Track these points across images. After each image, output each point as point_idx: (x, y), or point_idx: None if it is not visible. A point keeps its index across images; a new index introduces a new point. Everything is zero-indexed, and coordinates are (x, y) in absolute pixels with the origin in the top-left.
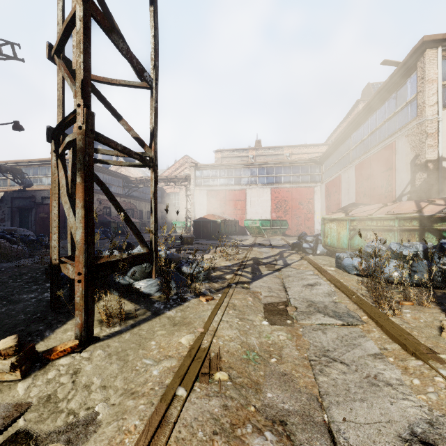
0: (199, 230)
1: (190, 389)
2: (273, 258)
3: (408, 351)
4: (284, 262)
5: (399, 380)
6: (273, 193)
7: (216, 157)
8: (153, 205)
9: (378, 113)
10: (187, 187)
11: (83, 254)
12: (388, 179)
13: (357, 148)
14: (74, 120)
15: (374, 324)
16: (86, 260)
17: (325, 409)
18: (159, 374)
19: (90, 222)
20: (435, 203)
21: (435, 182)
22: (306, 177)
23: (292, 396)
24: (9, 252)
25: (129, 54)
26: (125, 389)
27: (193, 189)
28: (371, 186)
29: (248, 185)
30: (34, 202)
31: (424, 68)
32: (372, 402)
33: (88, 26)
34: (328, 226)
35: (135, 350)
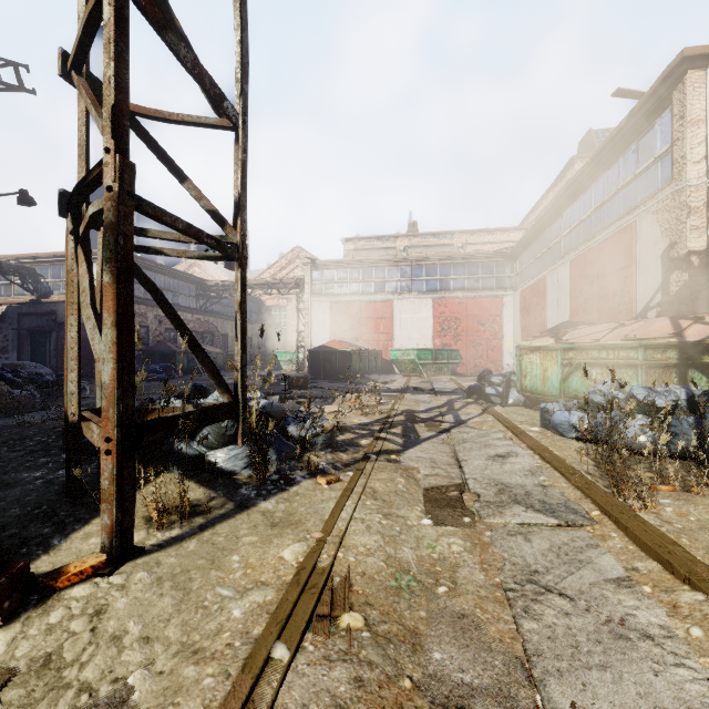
0: (318, 365)
1: (296, 646)
2: (438, 412)
3: (675, 575)
4: (456, 418)
5: (665, 629)
6: (437, 306)
7: (345, 250)
8: (239, 323)
9: (608, 176)
10: (298, 296)
11: (114, 405)
12: (624, 283)
13: (573, 234)
14: (101, 178)
15: (612, 525)
16: (120, 417)
17: (538, 684)
18: (243, 616)
19: (128, 351)
20: (705, 322)
21: (702, 288)
22: (489, 281)
23: (477, 657)
24: (8, 401)
25: (197, 68)
26: (182, 643)
27: (308, 300)
28: (596, 294)
29: (396, 294)
30: (54, 321)
31: (685, 101)
32: (621, 671)
33: (123, 15)
34: (527, 359)
35: (204, 570)
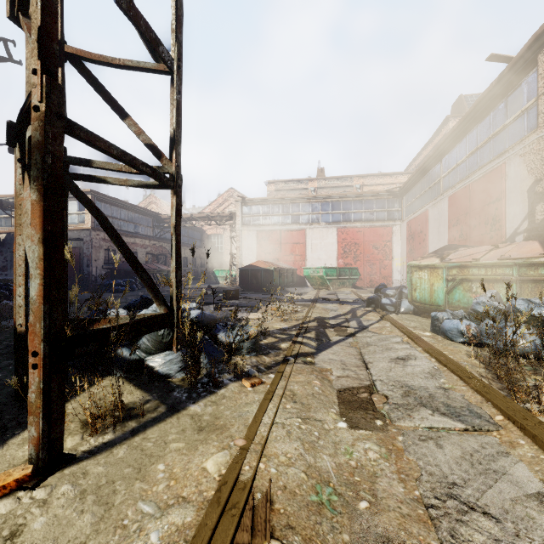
0: (247, 280)
1: None
2: (343, 318)
3: None
4: (359, 323)
5: None
6: (340, 234)
7: (268, 190)
8: (174, 243)
9: (480, 127)
10: (232, 227)
11: (41, 320)
12: (495, 213)
13: (451, 175)
14: None
15: (518, 431)
16: (47, 331)
17: None
18: (159, 543)
19: (56, 267)
20: None
21: None
22: (382, 214)
23: None
24: None
25: (132, 10)
26: None
27: (239, 229)
28: (471, 223)
29: (308, 224)
30: None
31: None
32: None
33: None
34: (417, 275)
35: (130, 480)
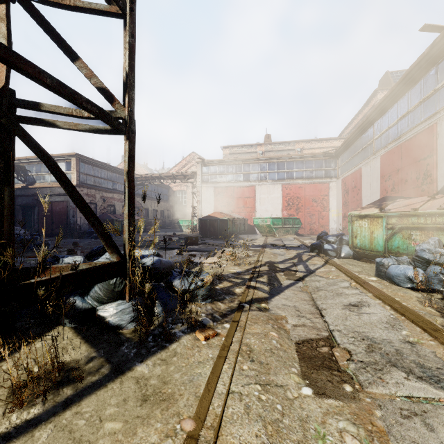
0: (206, 229)
1: None
2: (291, 263)
3: None
4: (306, 267)
5: None
6: (284, 189)
7: (224, 154)
8: (127, 190)
9: (411, 93)
10: (193, 184)
11: None
12: (426, 169)
13: (383, 137)
14: None
15: None
16: None
17: None
18: None
19: None
20: None
21: None
22: (320, 172)
23: None
24: None
25: None
26: None
27: (199, 186)
28: (402, 178)
29: (257, 181)
30: (37, 200)
31: None
32: None
33: None
34: (357, 224)
35: None
